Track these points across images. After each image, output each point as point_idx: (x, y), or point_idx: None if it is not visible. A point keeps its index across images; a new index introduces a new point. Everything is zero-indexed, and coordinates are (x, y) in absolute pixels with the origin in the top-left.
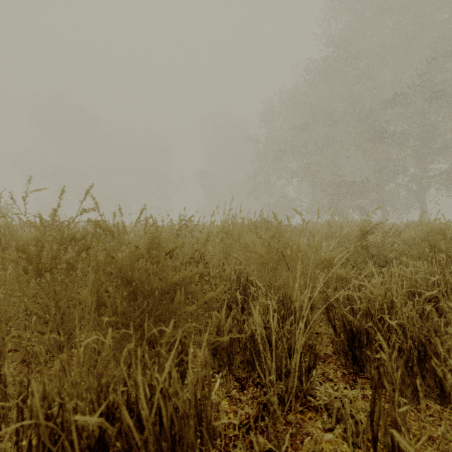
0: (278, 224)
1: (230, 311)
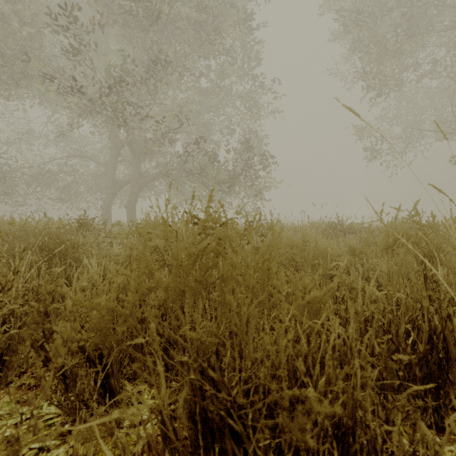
0: None
1: None
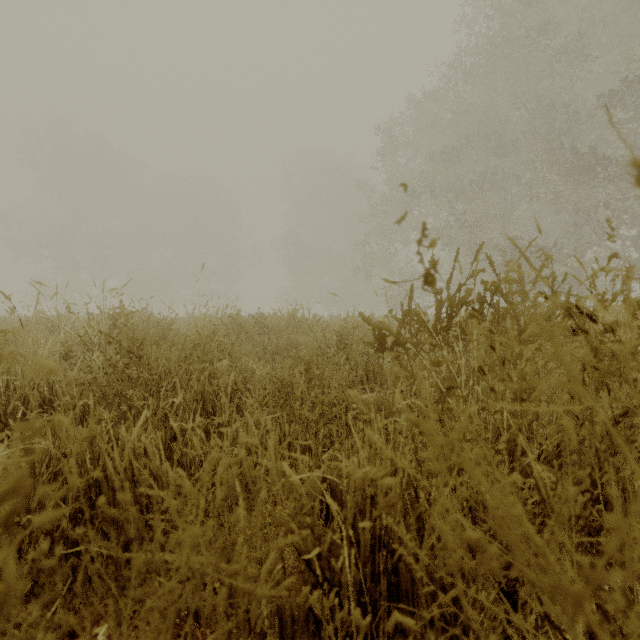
0: None
1: None
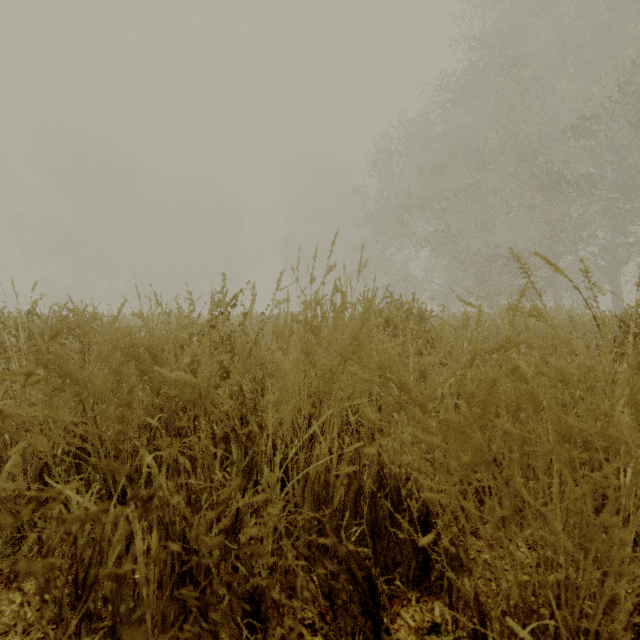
0: (430, 314)
1: (330, 608)
